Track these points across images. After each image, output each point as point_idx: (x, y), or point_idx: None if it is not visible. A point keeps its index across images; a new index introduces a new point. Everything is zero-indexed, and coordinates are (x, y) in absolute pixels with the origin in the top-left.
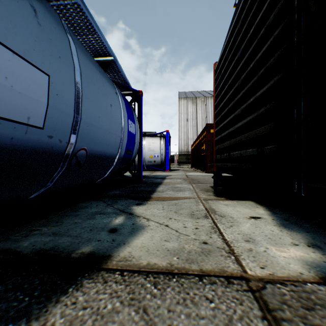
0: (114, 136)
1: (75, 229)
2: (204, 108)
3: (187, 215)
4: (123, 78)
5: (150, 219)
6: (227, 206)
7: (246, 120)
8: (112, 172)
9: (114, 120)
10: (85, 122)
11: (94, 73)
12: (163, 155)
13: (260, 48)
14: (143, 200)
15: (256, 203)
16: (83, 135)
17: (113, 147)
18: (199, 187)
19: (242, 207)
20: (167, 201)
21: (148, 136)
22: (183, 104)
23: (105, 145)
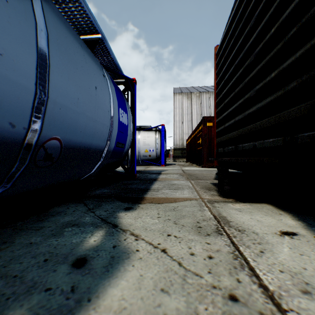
0: (100, 125)
1: (22, 258)
2: (198, 103)
3: (192, 228)
4: (114, 63)
5: (139, 236)
6: (240, 211)
7: (263, 103)
8: (100, 167)
9: (100, 107)
10: (55, 103)
11: (72, 44)
12: (158, 149)
13: (287, 4)
14: (134, 202)
15: (276, 207)
16: (54, 120)
17: (100, 138)
18: (199, 184)
19: (261, 213)
20: (163, 205)
21: (143, 130)
22: (178, 99)
23: (89, 136)
